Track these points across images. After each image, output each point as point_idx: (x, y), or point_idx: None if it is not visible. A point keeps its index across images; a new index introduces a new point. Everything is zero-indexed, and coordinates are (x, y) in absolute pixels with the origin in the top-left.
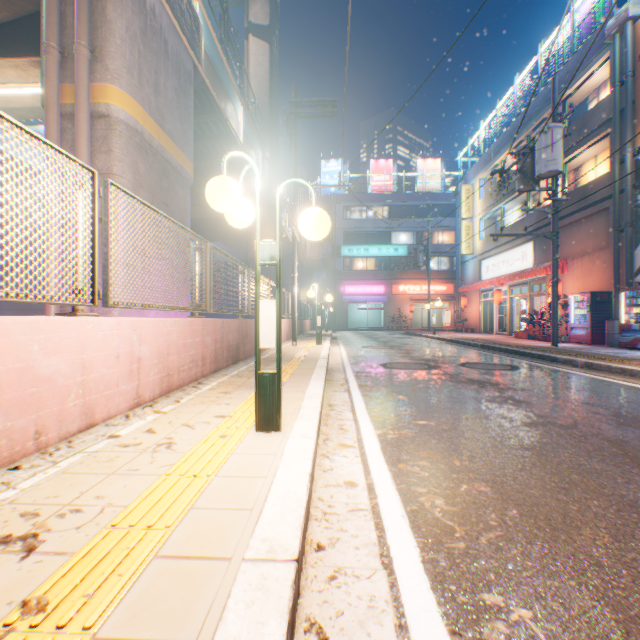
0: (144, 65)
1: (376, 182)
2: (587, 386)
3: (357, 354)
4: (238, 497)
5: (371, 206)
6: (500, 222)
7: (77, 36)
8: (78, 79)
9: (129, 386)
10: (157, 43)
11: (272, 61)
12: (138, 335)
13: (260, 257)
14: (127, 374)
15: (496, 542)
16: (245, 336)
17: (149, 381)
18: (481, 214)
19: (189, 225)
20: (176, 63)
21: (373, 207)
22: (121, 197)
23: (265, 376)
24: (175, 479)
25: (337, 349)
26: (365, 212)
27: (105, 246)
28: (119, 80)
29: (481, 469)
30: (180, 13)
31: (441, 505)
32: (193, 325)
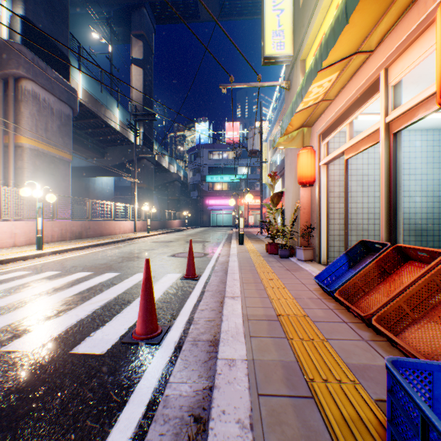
0: (39, 123)
1: (229, 136)
2: (200, 247)
3: (160, 238)
4: (11, 255)
5: (225, 151)
6: (274, 166)
7: (10, 120)
8: (10, 136)
9: (11, 240)
10: (47, 112)
11: (145, 78)
12: (15, 226)
13: (38, 206)
14: (10, 237)
15: (56, 263)
16: (88, 228)
17: (21, 240)
18: (269, 160)
19: (69, 180)
20: (59, 114)
21: (226, 151)
22: (8, 189)
23: (39, 236)
24: (3, 254)
25: (159, 236)
26: (221, 155)
27: (1, 203)
28: (27, 133)
29: (85, 258)
30: (61, 93)
31: (59, 260)
32: (46, 224)
